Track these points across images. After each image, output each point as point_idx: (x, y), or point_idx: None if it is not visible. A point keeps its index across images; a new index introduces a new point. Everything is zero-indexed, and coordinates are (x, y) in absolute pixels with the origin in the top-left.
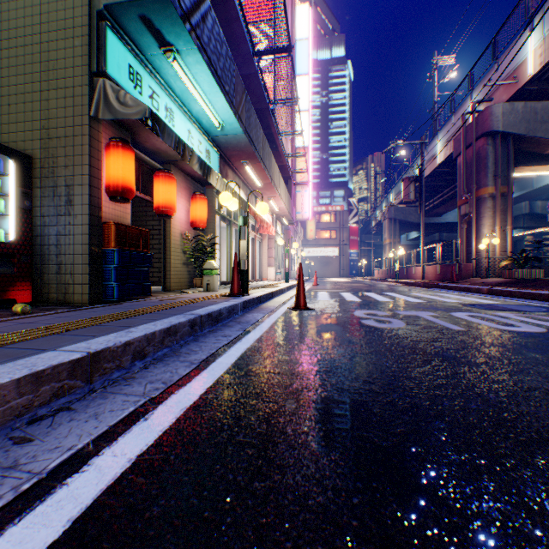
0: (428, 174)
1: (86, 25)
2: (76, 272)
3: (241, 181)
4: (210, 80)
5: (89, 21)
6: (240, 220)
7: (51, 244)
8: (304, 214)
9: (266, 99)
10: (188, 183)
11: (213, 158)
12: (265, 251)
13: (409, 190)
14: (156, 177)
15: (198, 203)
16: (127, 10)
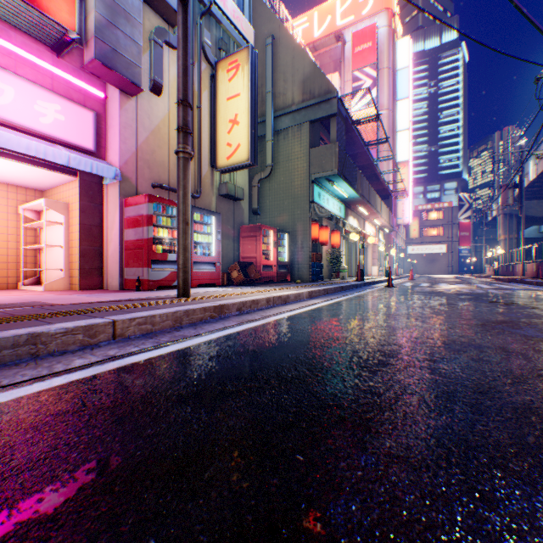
0: (540, 172)
1: (307, 186)
2: (304, 271)
3: (354, 213)
4: (346, 186)
5: (309, 184)
6: (359, 246)
7: (295, 261)
8: (404, 220)
9: (371, 159)
10: (328, 223)
11: (341, 209)
12: (369, 254)
13: (506, 195)
14: (320, 229)
15: (335, 235)
16: (321, 178)
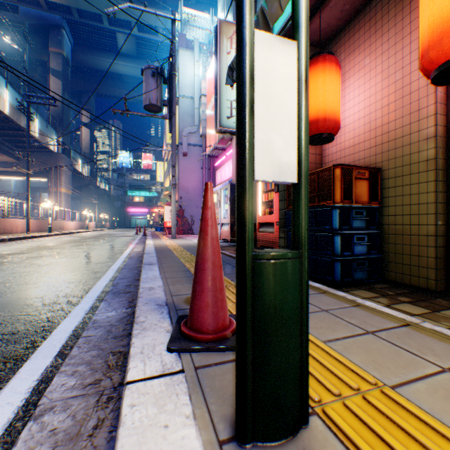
0: None
1: None
2: None
3: None
4: None
5: None
6: None
7: None
8: None
9: None
10: None
11: None
12: None
13: None
14: None
15: None
16: None
